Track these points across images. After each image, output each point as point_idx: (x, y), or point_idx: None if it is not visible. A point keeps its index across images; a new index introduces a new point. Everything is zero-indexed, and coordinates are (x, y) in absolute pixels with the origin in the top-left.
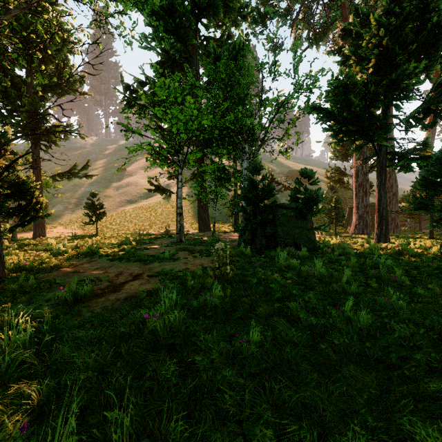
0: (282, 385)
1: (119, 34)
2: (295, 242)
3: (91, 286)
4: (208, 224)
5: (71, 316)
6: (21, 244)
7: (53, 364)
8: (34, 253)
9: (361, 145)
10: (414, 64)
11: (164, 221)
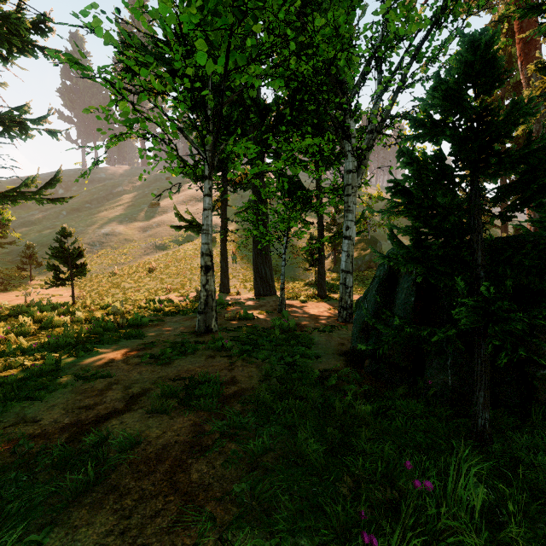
0: None
1: None
2: None
3: None
4: (270, 283)
5: None
6: None
7: None
8: None
9: None
10: None
11: None
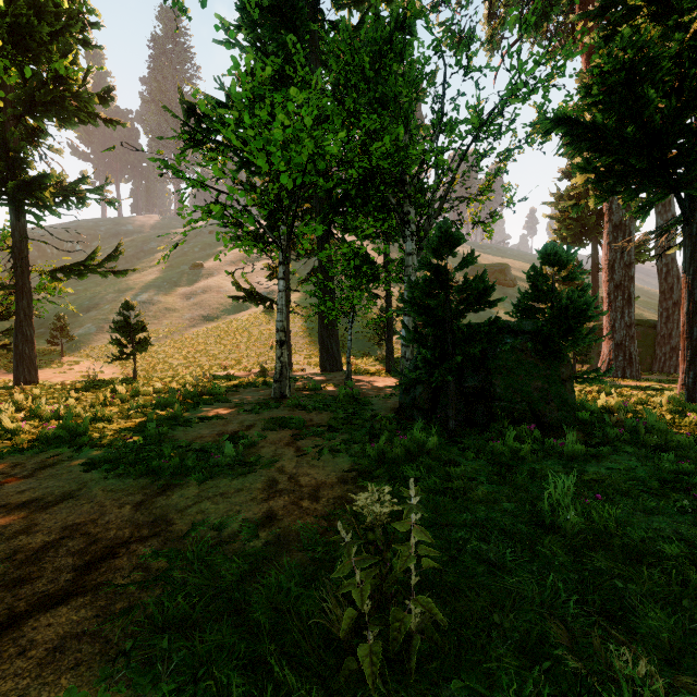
0: None
1: None
2: (534, 409)
3: None
4: (337, 358)
5: None
6: None
7: None
8: None
9: (651, 200)
10: None
11: (262, 351)
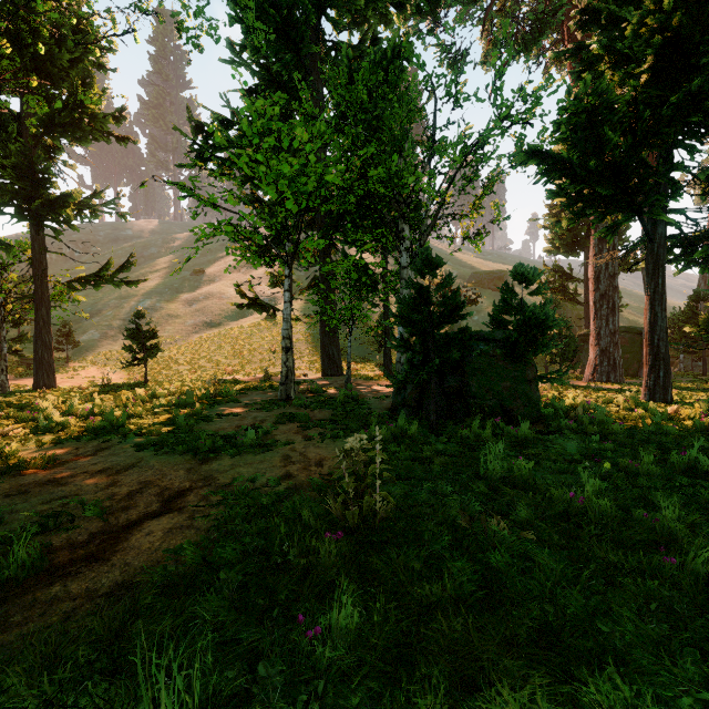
0: None
1: (177, 27)
2: (504, 405)
3: (36, 549)
4: (338, 363)
5: None
6: (0, 405)
7: None
8: None
9: (618, 222)
10: None
11: (264, 357)
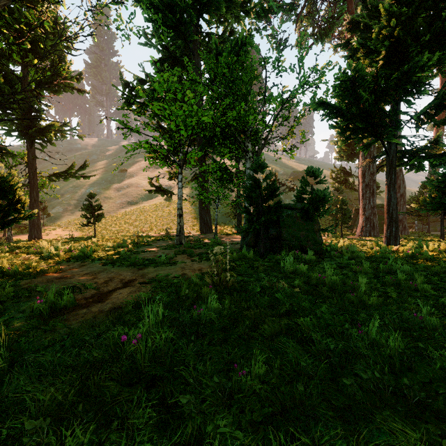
0: (295, 442)
1: (116, 28)
2: (301, 244)
3: (72, 296)
4: (210, 225)
5: (43, 333)
6: (14, 247)
7: (2, 402)
8: (23, 257)
9: (370, 143)
10: (428, 55)
11: (165, 223)
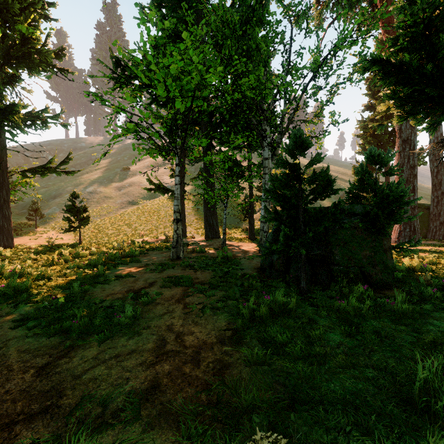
0: None
1: None
2: (364, 271)
3: None
4: (216, 229)
5: None
6: None
7: None
8: None
9: (439, 119)
10: None
11: (166, 225)
